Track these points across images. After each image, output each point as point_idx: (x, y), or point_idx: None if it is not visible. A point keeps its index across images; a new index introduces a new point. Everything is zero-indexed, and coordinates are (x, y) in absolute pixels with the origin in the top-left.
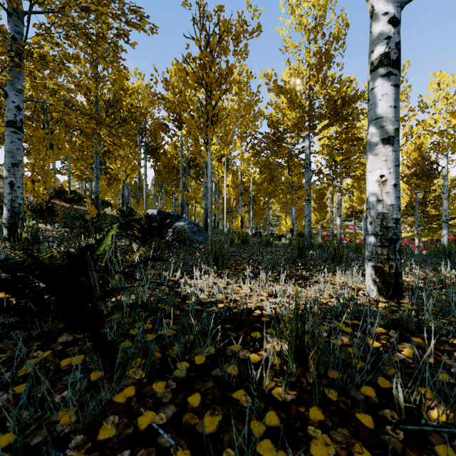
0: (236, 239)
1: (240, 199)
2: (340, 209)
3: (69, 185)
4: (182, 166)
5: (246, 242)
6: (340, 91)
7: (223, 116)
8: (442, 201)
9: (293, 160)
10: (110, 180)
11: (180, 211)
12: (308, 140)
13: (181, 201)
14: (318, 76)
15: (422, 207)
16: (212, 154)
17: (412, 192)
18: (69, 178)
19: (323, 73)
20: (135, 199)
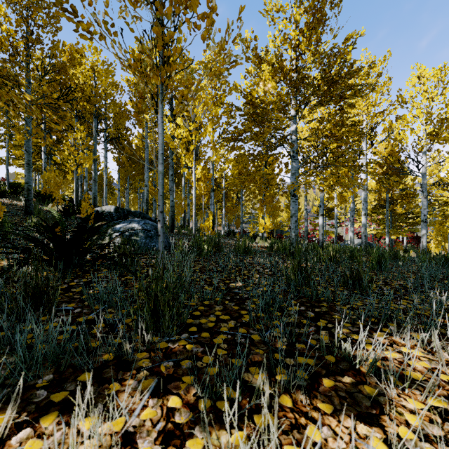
0: (206, 245)
1: (212, 196)
2: (322, 207)
3: (7, 176)
4: (147, 157)
5: (218, 249)
6: (344, 52)
7: (181, 52)
8: (408, 200)
9: (274, 149)
10: (65, 172)
11: (145, 207)
12: (295, 123)
13: (146, 197)
14: (311, 38)
15: (394, 206)
16: (178, 140)
17: (380, 190)
18: (7, 167)
19: (317, 35)
20: (99, 194)
